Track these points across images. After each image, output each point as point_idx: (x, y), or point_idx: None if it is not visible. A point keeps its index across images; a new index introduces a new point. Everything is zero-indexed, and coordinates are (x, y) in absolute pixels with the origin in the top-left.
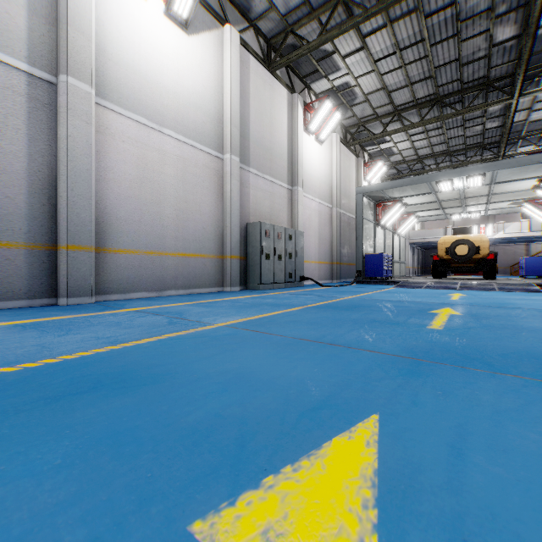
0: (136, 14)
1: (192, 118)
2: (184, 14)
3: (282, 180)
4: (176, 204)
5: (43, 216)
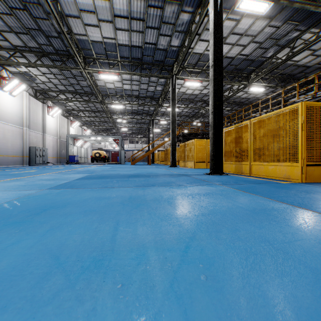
0: (3, 96)
1: (15, 119)
2: (15, 94)
3: (40, 132)
4: (12, 143)
5: None
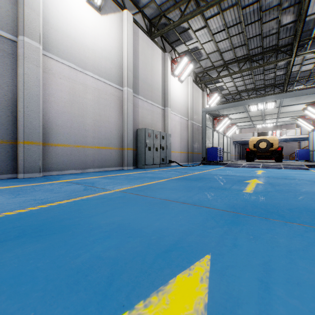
0: (68, 1)
1: (104, 65)
2: (98, 2)
3: (158, 104)
4: (94, 117)
5: (8, 123)
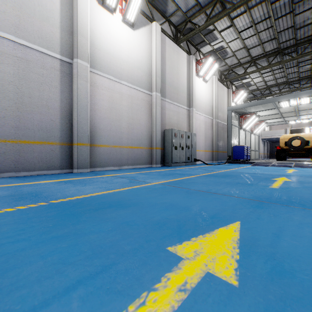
0: (108, 23)
1: (136, 74)
2: (132, 20)
3: (183, 105)
4: (128, 120)
5: (66, 129)
